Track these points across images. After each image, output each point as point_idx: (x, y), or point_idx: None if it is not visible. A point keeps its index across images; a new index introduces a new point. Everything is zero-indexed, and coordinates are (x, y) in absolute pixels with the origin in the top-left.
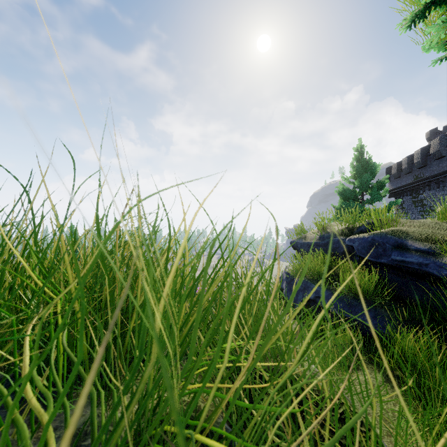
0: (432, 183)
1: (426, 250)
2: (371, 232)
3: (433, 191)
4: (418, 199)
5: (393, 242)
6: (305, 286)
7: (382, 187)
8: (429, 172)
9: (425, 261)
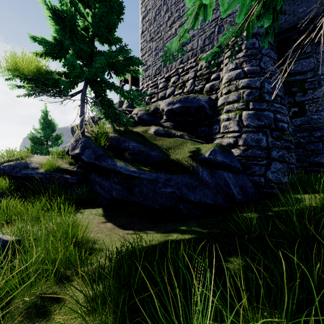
0: None
1: (35, 168)
2: (16, 161)
3: None
4: None
5: (24, 165)
6: None
7: (60, 138)
8: None
9: (33, 172)
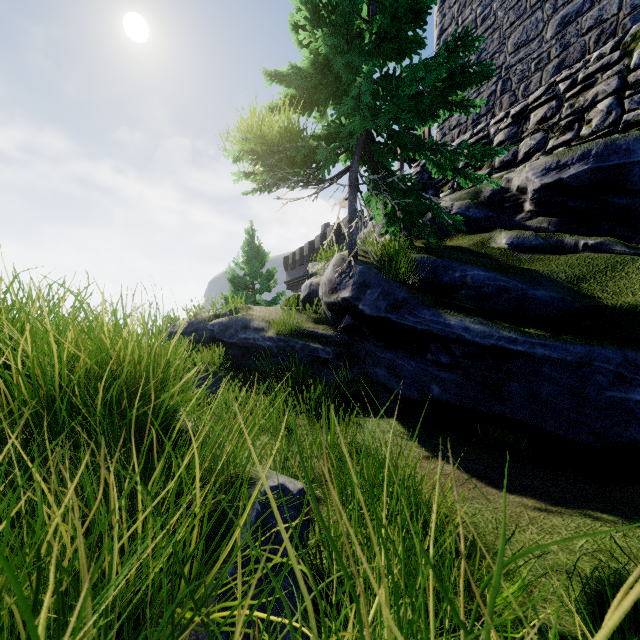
0: None
1: (260, 328)
2: (229, 317)
3: None
4: None
5: (242, 324)
6: None
7: (272, 277)
8: None
9: (258, 336)
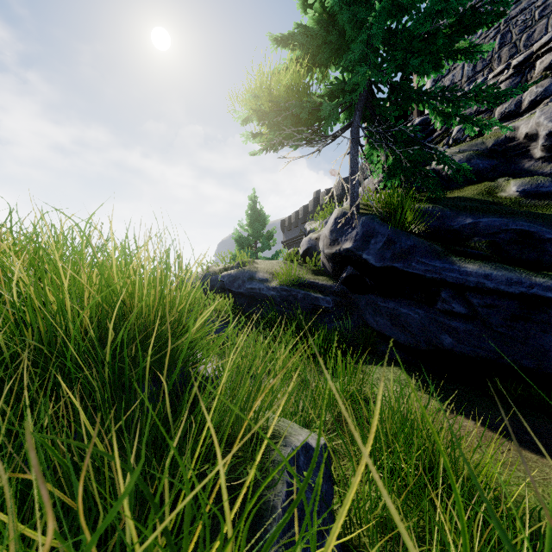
0: None
1: (264, 279)
2: (236, 269)
3: None
4: None
5: (248, 276)
6: None
7: (271, 237)
8: None
9: (263, 287)
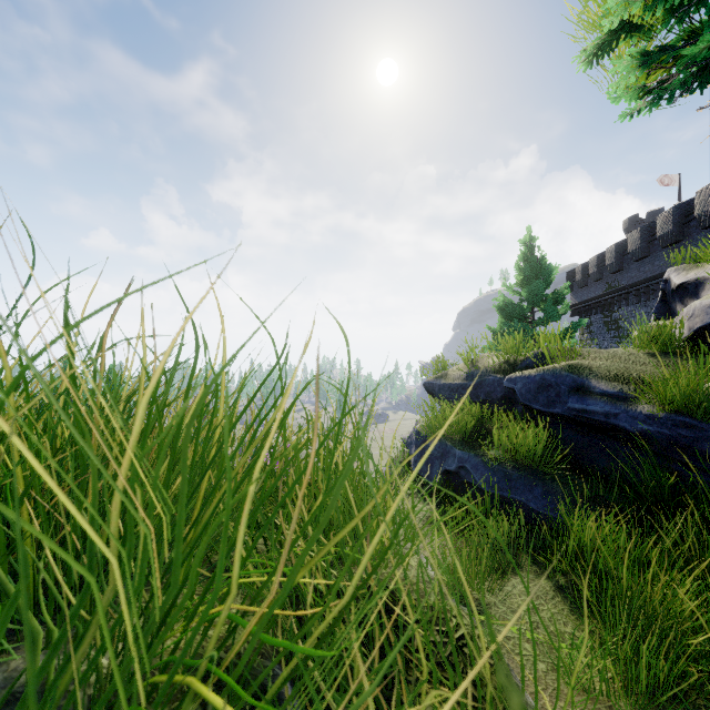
0: (631, 295)
1: (615, 393)
2: (541, 368)
3: (632, 307)
4: (612, 319)
5: (571, 383)
6: (444, 451)
7: (560, 300)
8: (627, 280)
9: (614, 410)
